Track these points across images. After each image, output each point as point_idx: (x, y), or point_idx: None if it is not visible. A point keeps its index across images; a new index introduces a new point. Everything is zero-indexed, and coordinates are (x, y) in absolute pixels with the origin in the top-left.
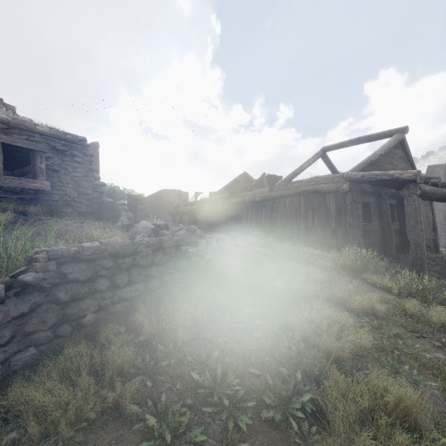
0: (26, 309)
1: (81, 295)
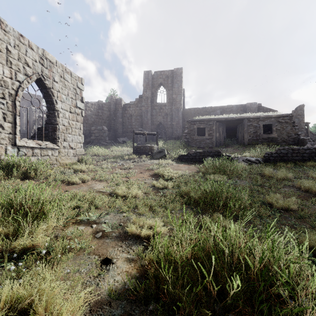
0: (275, 156)
1: (284, 156)
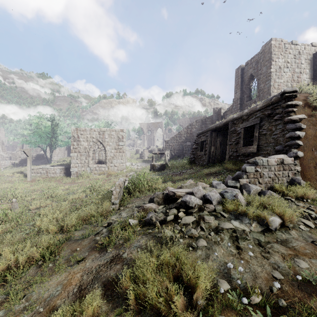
0: None
1: None
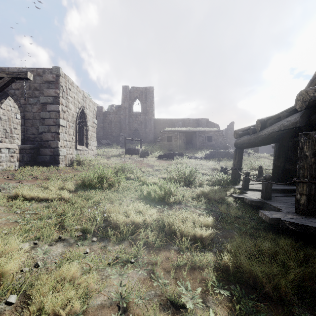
0: (210, 155)
1: (214, 155)
